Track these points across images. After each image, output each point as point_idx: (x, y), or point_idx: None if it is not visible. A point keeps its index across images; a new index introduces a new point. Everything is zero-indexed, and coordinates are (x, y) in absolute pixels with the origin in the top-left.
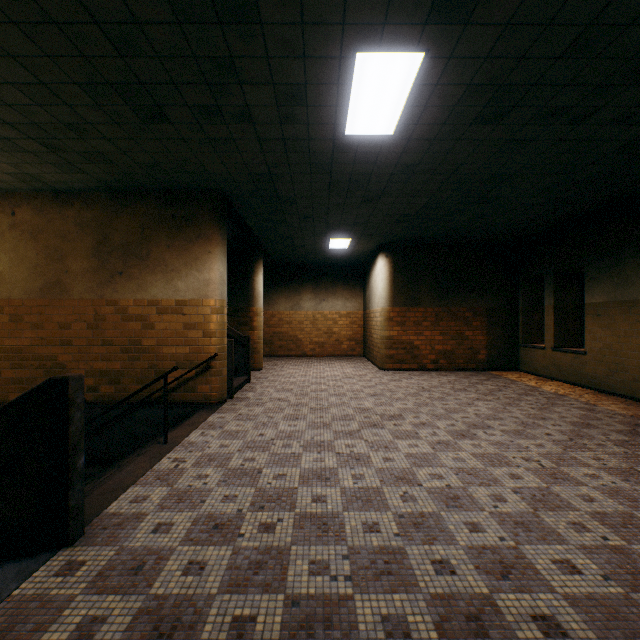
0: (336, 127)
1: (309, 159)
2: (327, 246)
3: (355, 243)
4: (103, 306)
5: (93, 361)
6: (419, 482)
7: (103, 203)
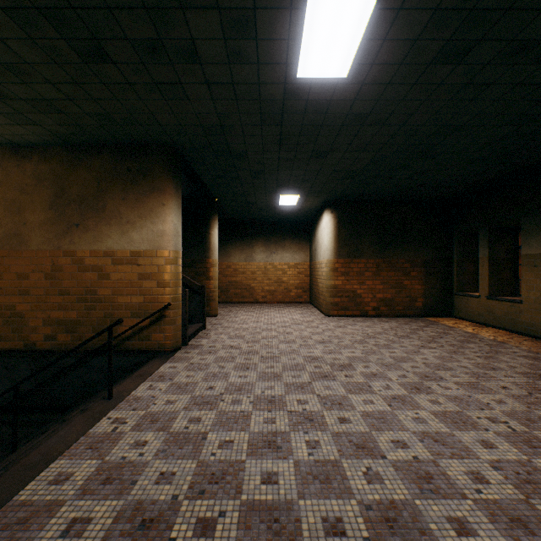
0: (287, 68)
1: (260, 108)
2: (277, 203)
3: (303, 200)
4: (60, 257)
5: (50, 310)
6: (382, 452)
7: (60, 157)
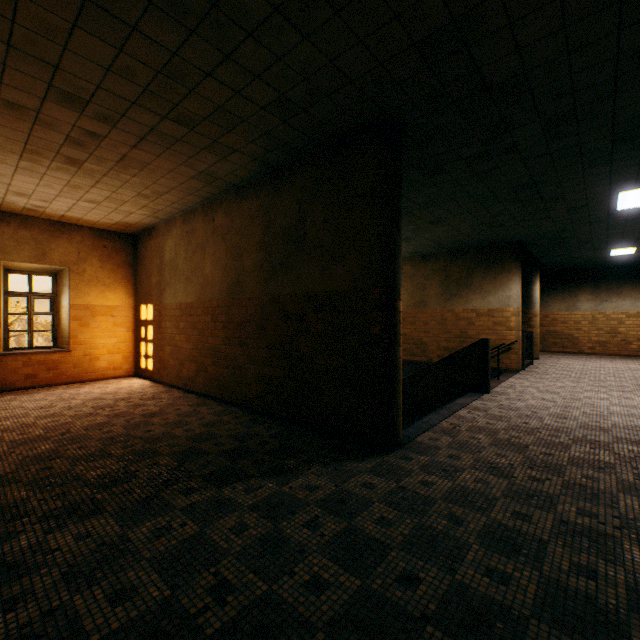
0: (608, 209)
1: (588, 221)
2: (607, 254)
3: None
4: (445, 313)
5: (440, 342)
6: None
7: (445, 258)
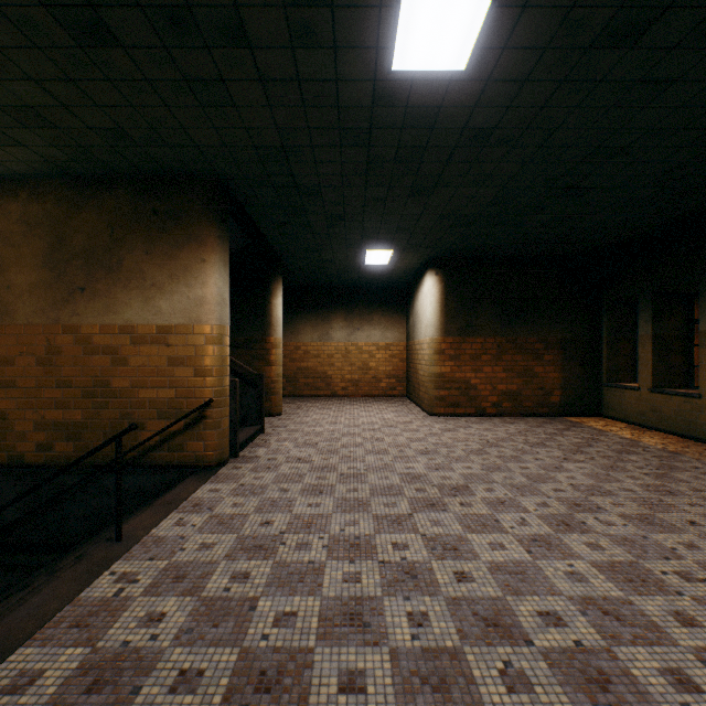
0: (378, 54)
1: (338, 120)
2: (362, 261)
3: (397, 257)
4: (58, 334)
5: (45, 409)
6: (525, 634)
7: (58, 194)
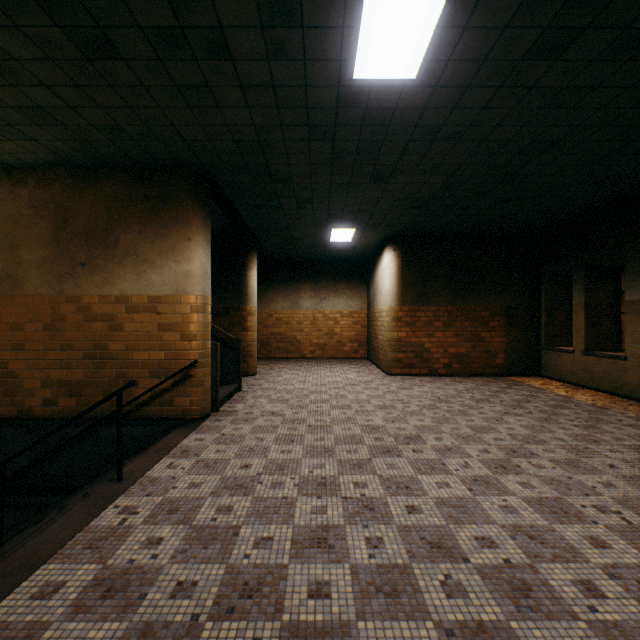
0: (342, 65)
1: (307, 118)
2: (328, 238)
3: (359, 235)
4: (62, 303)
5: (50, 369)
6: (463, 554)
7: (62, 181)
